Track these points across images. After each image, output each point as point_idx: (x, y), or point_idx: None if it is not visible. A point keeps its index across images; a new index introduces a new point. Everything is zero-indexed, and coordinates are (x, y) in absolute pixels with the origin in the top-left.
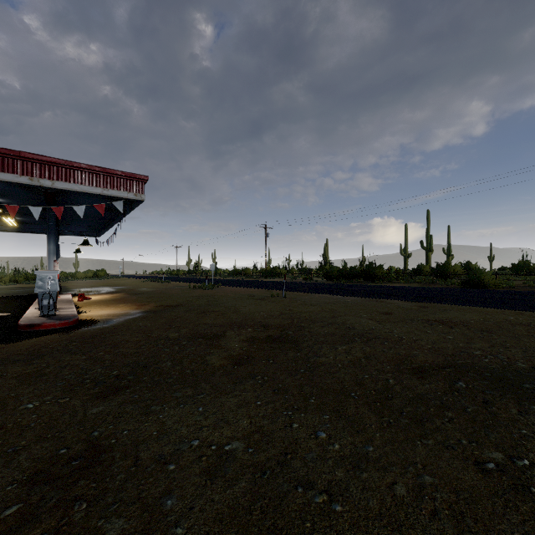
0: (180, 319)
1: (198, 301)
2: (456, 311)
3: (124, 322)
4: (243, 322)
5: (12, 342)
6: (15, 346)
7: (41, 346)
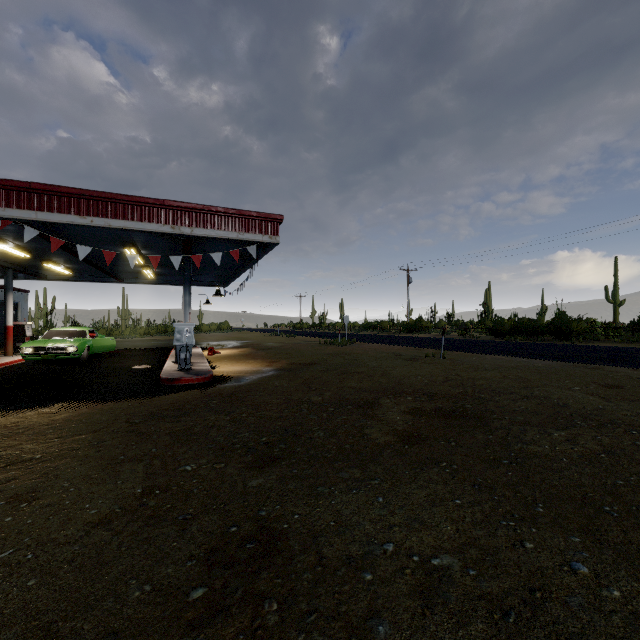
0: (319, 380)
1: (334, 359)
2: None
3: (259, 380)
4: (397, 387)
5: (157, 395)
6: (161, 400)
7: (184, 402)
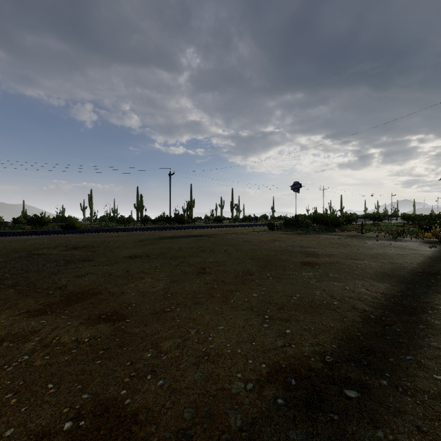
0: None
1: None
2: (104, 234)
3: None
4: (19, 250)
5: None
6: None
7: None
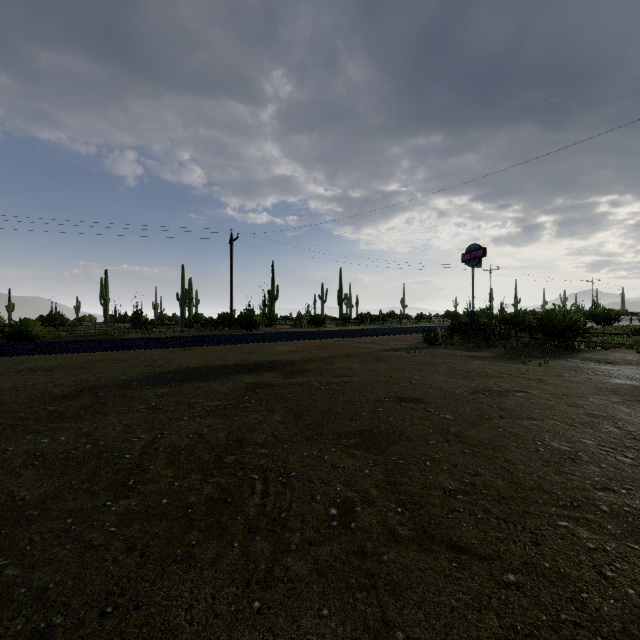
0: None
1: None
2: (37, 360)
3: None
4: None
5: None
6: None
7: None
